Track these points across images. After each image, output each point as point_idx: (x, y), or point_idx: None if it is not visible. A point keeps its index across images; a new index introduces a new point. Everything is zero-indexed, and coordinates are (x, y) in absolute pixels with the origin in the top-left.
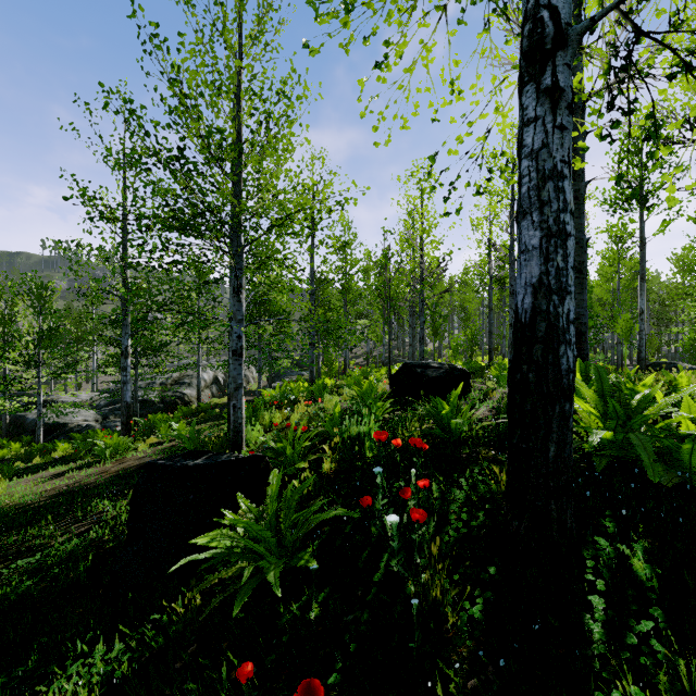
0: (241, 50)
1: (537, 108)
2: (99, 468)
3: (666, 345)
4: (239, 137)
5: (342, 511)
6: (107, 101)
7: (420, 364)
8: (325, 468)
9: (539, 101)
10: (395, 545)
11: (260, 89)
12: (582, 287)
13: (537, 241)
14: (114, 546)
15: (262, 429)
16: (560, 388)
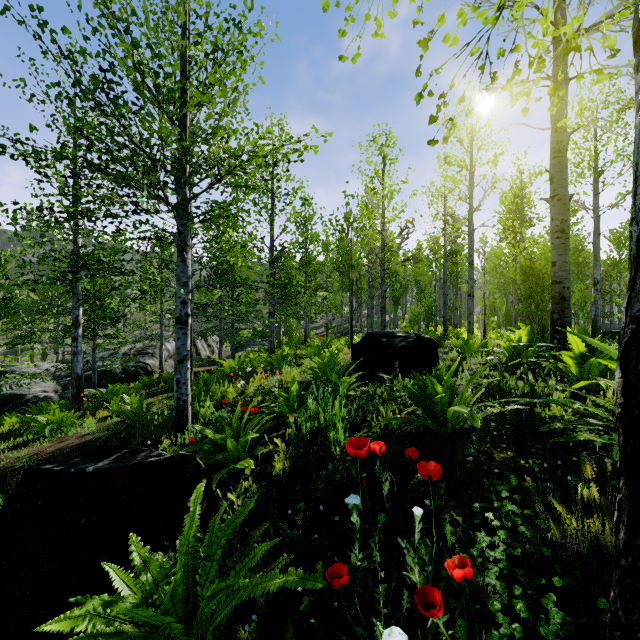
0: None
1: None
2: (35, 447)
3: (603, 316)
4: (184, 75)
5: (294, 577)
6: (6, 5)
7: (385, 334)
8: (277, 468)
9: None
10: None
11: (205, 13)
12: (565, 248)
13: None
14: None
15: (212, 405)
16: None
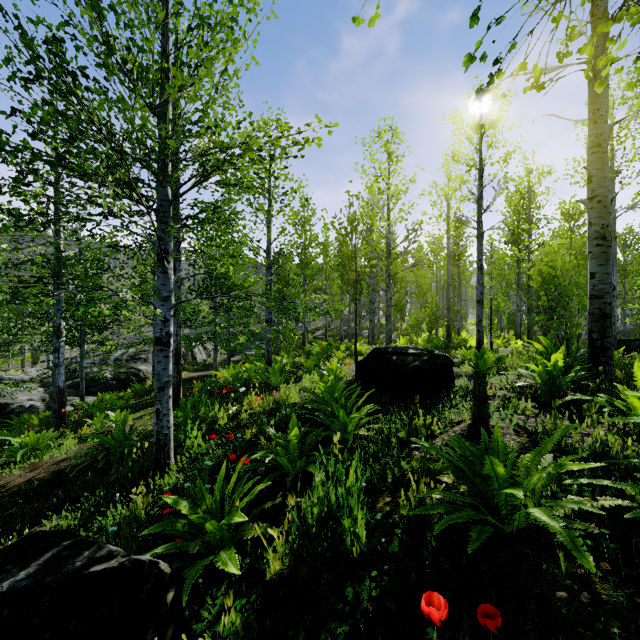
0: None
1: None
2: (4, 476)
3: None
4: (165, 55)
5: None
6: None
7: (394, 350)
8: (272, 568)
9: None
10: None
11: None
12: (606, 257)
13: None
14: None
15: (200, 435)
16: None
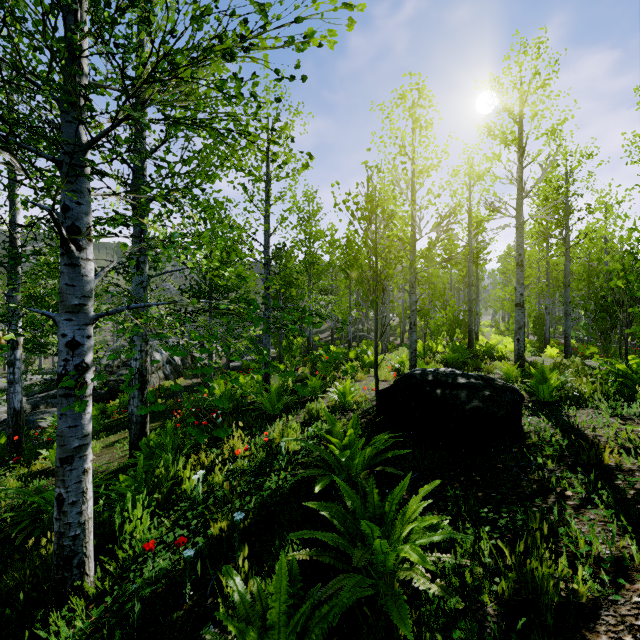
0: None
1: None
2: None
3: None
4: None
5: None
6: None
7: (437, 379)
8: None
9: None
10: None
11: None
12: None
13: None
14: None
15: (147, 515)
16: None
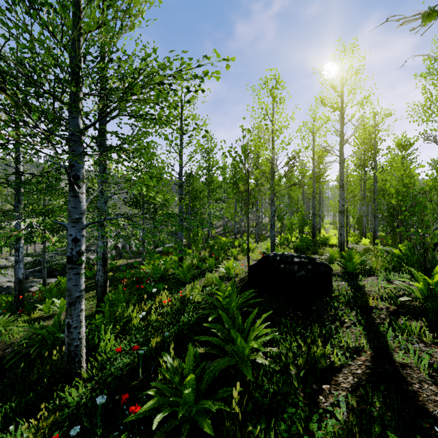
0: None
1: None
2: None
3: None
4: None
5: None
6: None
7: (282, 259)
8: None
9: None
10: None
11: None
12: None
13: None
14: None
15: (113, 337)
16: None
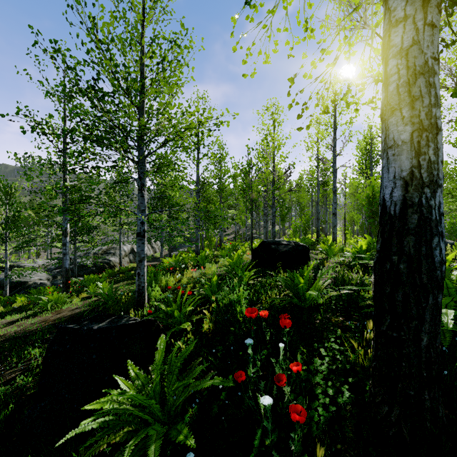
0: (144, 10)
1: (407, 7)
2: (42, 317)
3: None
4: (142, 75)
5: (218, 381)
6: (36, 41)
7: (274, 242)
8: (205, 328)
9: (409, 0)
10: (268, 426)
11: (157, 38)
12: None
13: (408, 136)
14: (34, 392)
15: (160, 289)
16: (434, 280)
